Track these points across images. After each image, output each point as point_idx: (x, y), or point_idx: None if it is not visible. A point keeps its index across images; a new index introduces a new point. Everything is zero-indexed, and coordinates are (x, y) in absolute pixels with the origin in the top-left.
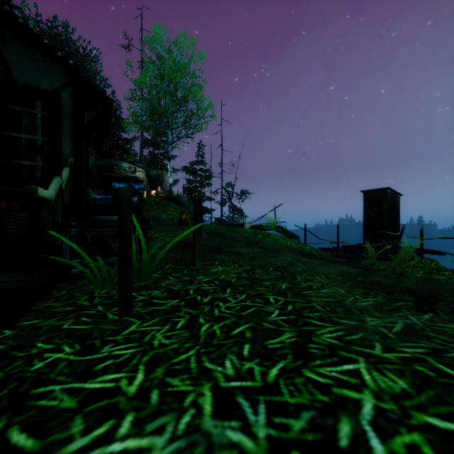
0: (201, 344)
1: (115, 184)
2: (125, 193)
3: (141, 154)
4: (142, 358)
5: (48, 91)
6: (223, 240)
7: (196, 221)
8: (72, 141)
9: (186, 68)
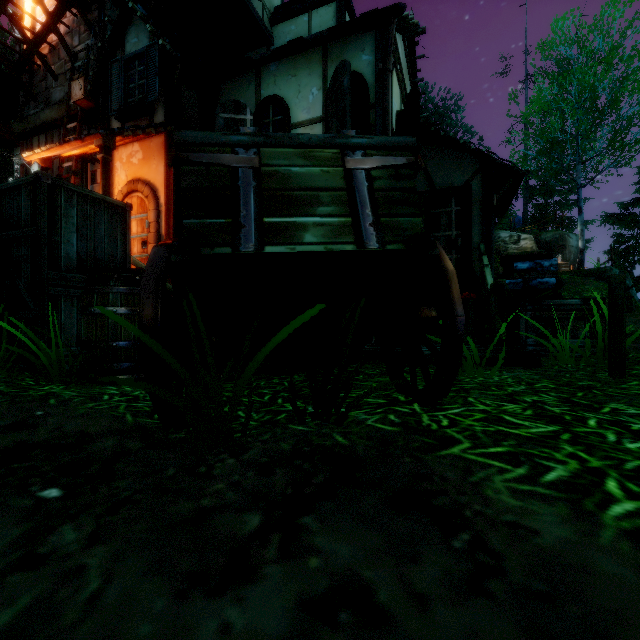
0: None
1: (517, 264)
2: (618, 278)
3: (525, 213)
4: None
5: (461, 186)
6: None
7: None
8: (480, 228)
9: (616, 50)
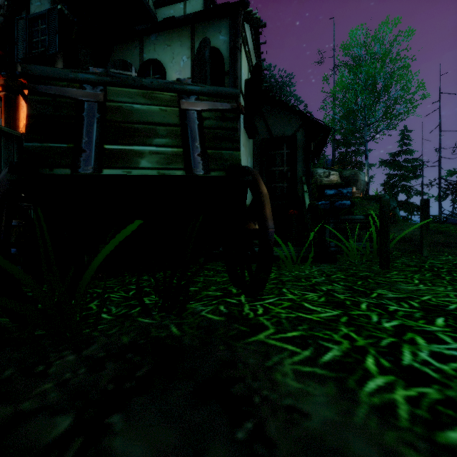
0: (447, 280)
1: (326, 191)
2: (385, 202)
3: (333, 157)
4: (412, 279)
5: (290, 136)
6: (448, 238)
7: (424, 218)
8: (302, 165)
9: (388, 54)
